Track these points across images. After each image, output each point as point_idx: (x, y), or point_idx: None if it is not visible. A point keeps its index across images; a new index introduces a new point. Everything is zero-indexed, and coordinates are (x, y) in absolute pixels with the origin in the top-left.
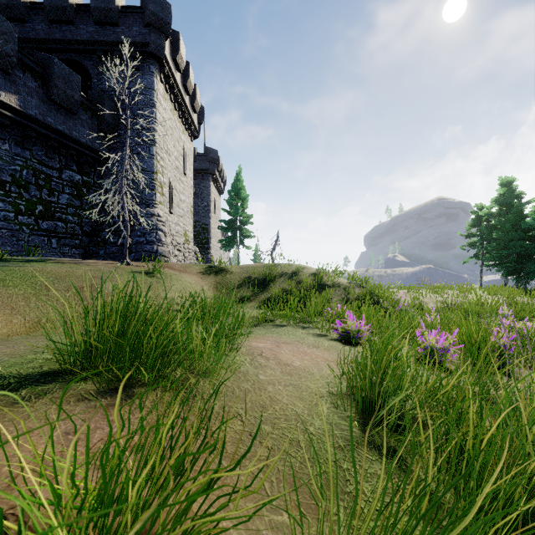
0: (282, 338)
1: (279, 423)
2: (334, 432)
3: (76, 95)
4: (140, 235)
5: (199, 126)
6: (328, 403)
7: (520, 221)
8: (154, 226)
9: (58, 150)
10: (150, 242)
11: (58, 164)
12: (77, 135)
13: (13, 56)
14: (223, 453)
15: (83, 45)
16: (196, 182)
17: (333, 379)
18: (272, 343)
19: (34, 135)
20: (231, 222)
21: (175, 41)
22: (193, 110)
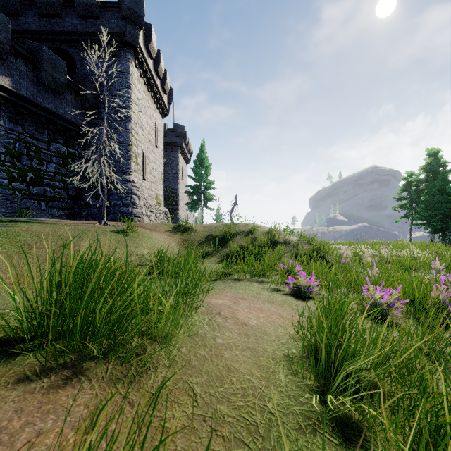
0: (240, 293)
1: (236, 400)
2: (294, 408)
3: (62, 78)
4: (117, 198)
5: (169, 105)
6: (285, 369)
7: (445, 186)
8: (129, 190)
9: (47, 126)
10: (125, 205)
11: (47, 137)
12: (63, 113)
13: (7, 44)
14: (172, 450)
15: (68, 35)
16: (167, 153)
17: (289, 338)
18: (230, 300)
19: (25, 112)
20: (196, 187)
21: (147, 32)
22: (163, 92)
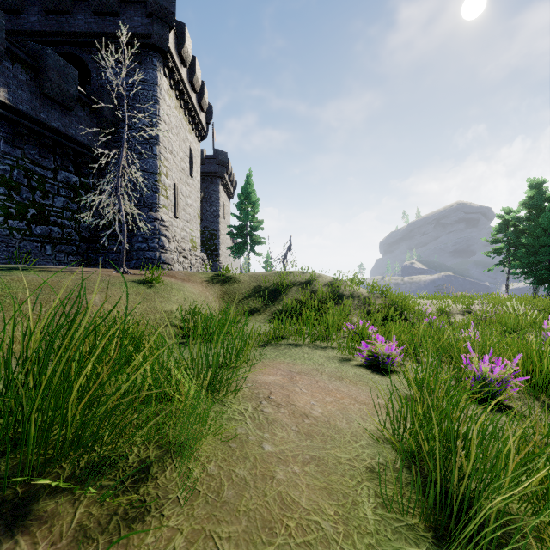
0: (297, 364)
1: None
2: None
3: (72, 90)
4: (141, 241)
5: (207, 126)
6: (371, 496)
7: None
8: (156, 231)
9: (53, 150)
10: (152, 249)
11: (53, 164)
12: (73, 133)
13: (1, 45)
14: None
15: (81, 37)
16: (205, 186)
17: (371, 437)
18: (283, 375)
19: (26, 132)
20: (241, 228)
21: (180, 33)
22: (200, 109)
